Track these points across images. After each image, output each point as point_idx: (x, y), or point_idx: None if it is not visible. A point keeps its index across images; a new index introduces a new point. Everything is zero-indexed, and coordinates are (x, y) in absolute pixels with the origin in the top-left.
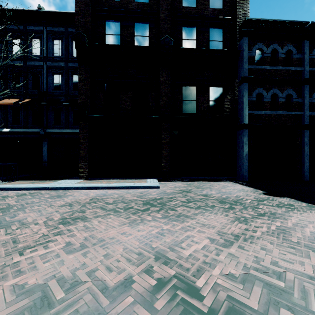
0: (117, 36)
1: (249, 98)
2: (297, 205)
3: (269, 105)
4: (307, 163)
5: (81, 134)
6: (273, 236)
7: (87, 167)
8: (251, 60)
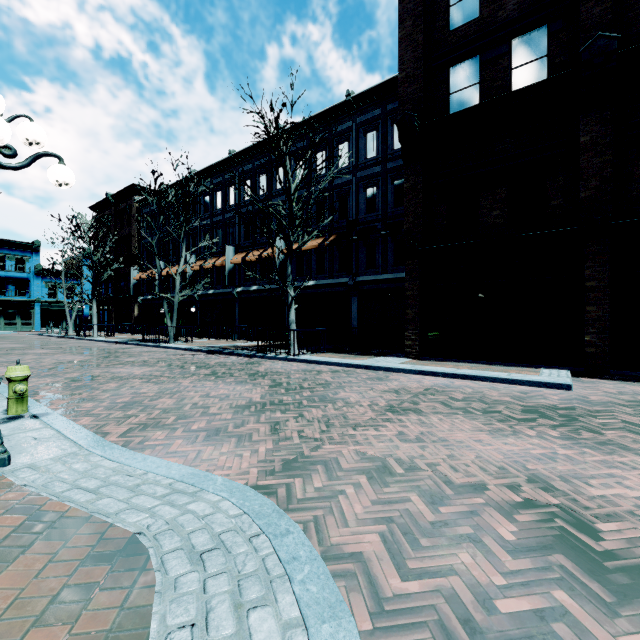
0: (474, 88)
1: None
2: None
3: None
4: None
5: (408, 281)
6: None
7: (417, 337)
8: None
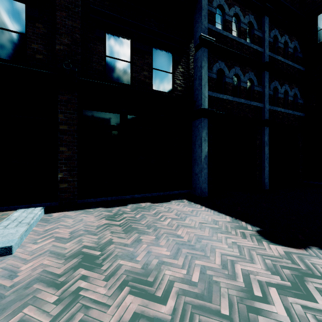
0: None
1: (209, 73)
2: None
3: (231, 88)
4: (267, 168)
5: None
6: None
7: None
8: (211, 18)
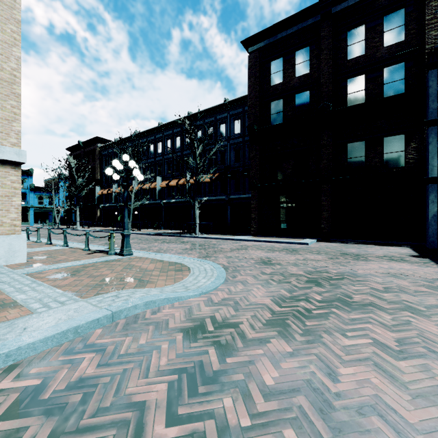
0: (281, 113)
1: None
2: (412, 261)
3: None
4: None
5: (252, 200)
6: (335, 262)
7: (256, 226)
8: None
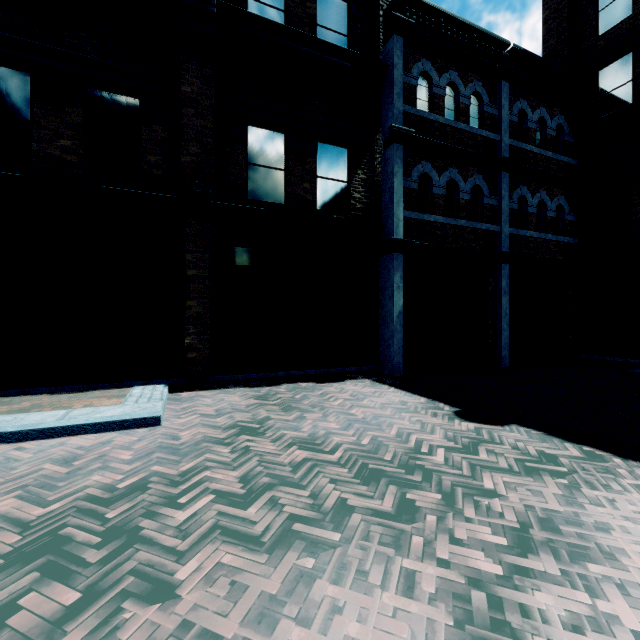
0: None
1: (406, 182)
2: (562, 456)
3: (443, 203)
4: (506, 332)
5: None
6: None
7: None
8: (410, 95)
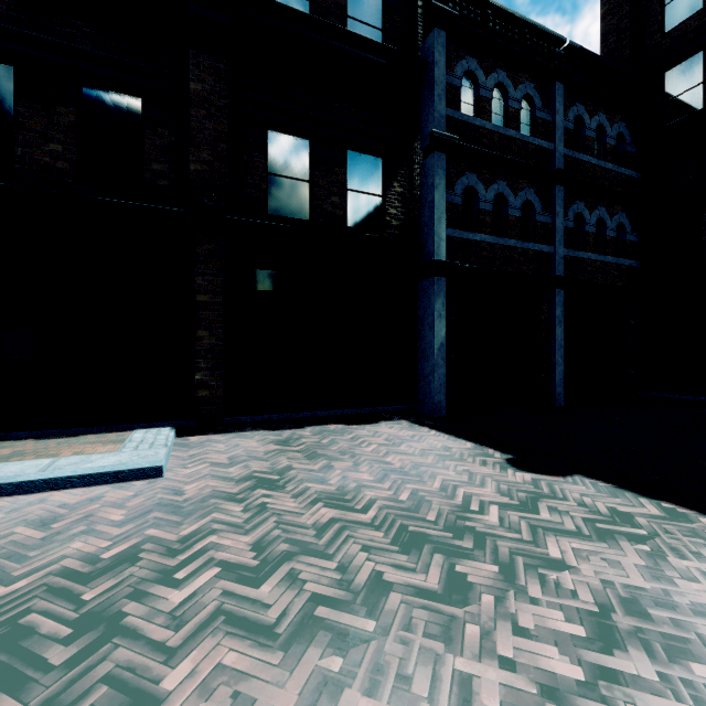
0: None
1: (448, 196)
2: (639, 515)
3: (490, 220)
4: (561, 366)
5: None
6: None
7: None
8: (453, 97)
